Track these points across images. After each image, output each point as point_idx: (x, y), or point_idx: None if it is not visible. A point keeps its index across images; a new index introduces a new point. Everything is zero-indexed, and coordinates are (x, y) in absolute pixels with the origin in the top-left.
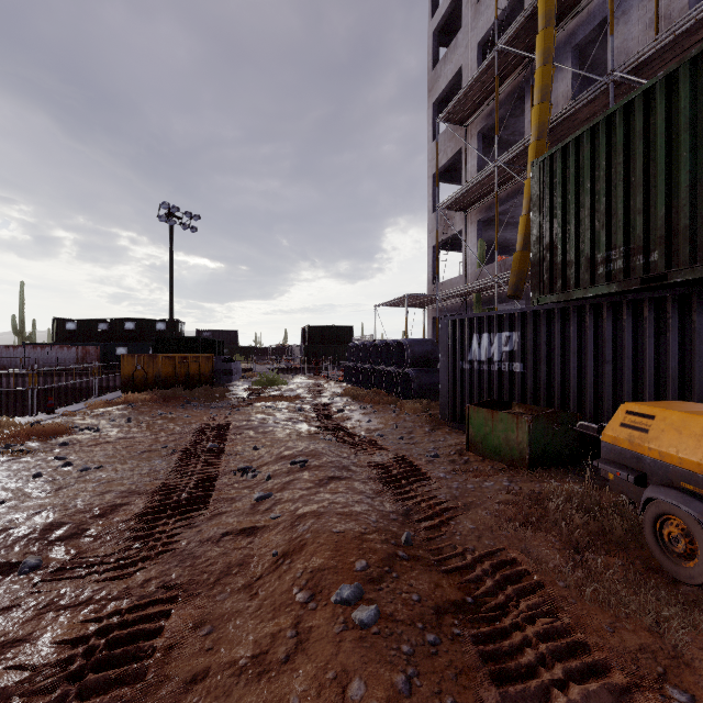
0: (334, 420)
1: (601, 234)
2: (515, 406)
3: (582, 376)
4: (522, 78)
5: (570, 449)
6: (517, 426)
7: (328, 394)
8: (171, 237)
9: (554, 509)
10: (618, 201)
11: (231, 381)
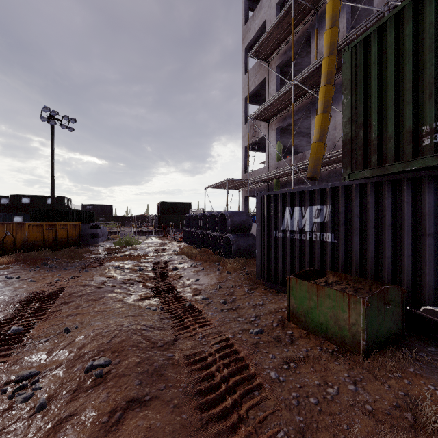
0: (168, 279)
1: (428, 104)
2: (329, 274)
3: (398, 247)
4: (309, 25)
5: (397, 325)
6: (349, 306)
7: (169, 253)
8: (52, 134)
9: None
10: None
11: (97, 242)
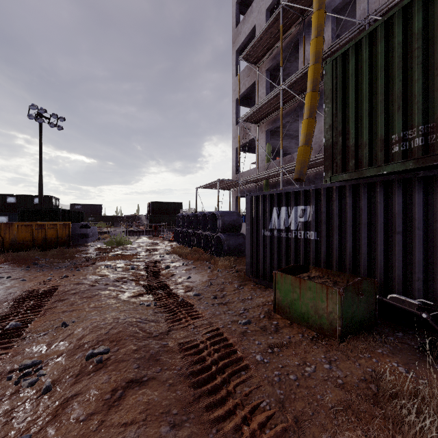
0: (160, 277)
1: (396, 116)
2: (312, 270)
3: (372, 244)
4: (297, 32)
5: (370, 313)
6: (327, 296)
7: (160, 252)
8: (40, 132)
9: (414, 433)
10: (417, 83)
11: (87, 242)
